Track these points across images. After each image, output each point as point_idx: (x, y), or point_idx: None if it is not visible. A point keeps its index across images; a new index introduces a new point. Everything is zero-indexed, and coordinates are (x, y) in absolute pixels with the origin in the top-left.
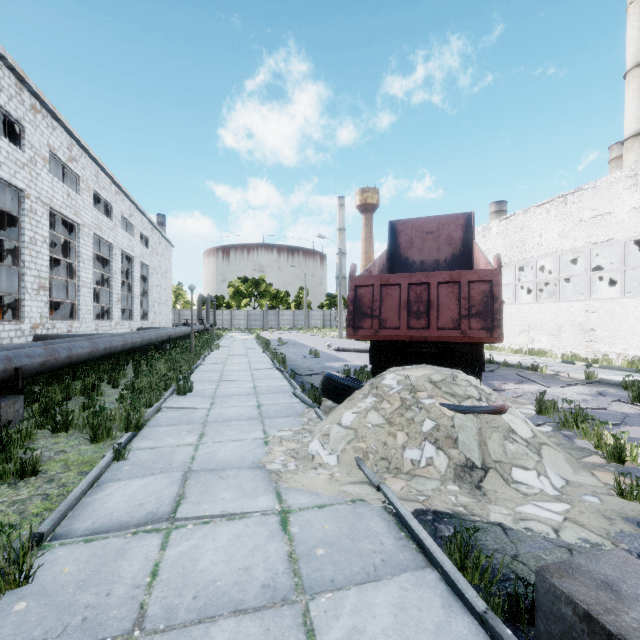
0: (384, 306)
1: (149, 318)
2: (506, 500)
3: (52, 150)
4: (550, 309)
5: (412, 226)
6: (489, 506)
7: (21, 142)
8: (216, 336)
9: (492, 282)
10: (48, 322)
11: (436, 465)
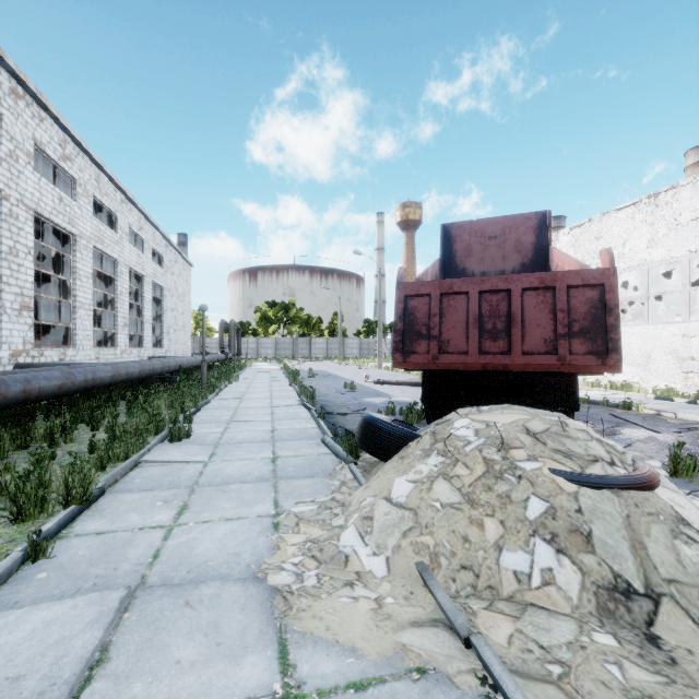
0: (445, 323)
1: (163, 346)
2: None
3: (39, 145)
4: (636, 333)
5: (470, 230)
6: None
7: None
8: (238, 366)
9: (603, 287)
10: (34, 349)
11: (560, 585)
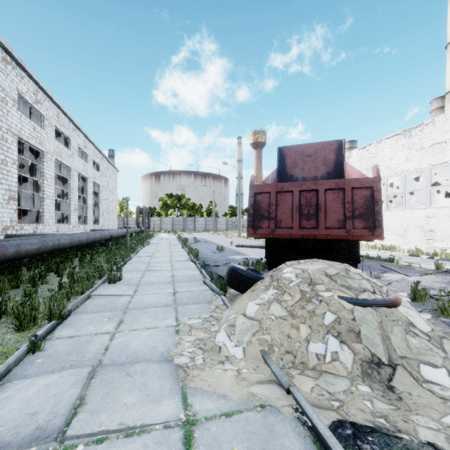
0: (279, 209)
1: (99, 223)
2: (426, 407)
3: (20, 94)
4: (398, 215)
5: (296, 151)
6: (412, 416)
7: None
8: (148, 236)
9: (372, 188)
10: (17, 225)
11: (342, 360)
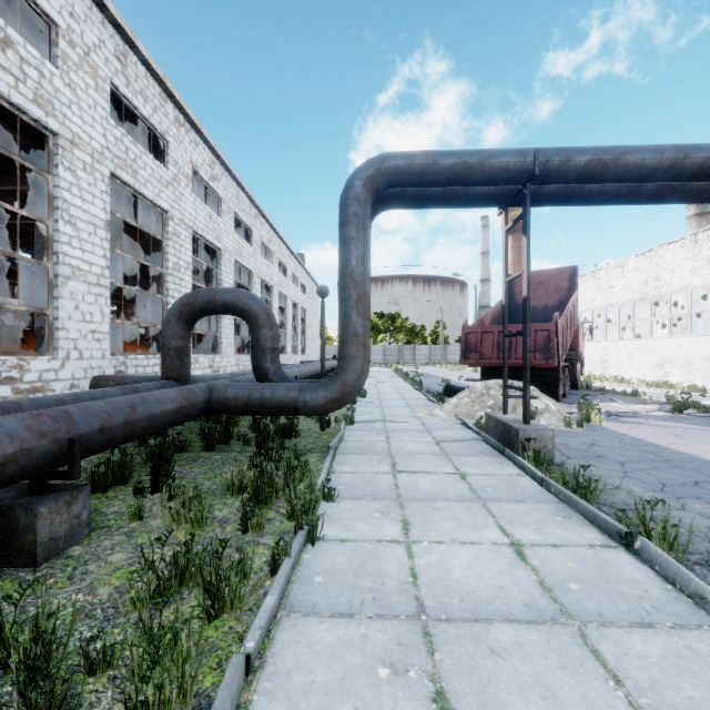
0: (483, 345)
1: (306, 353)
2: None
3: (262, 239)
4: (682, 343)
5: None
6: None
7: (250, 240)
8: None
9: (550, 331)
10: None
11: None
